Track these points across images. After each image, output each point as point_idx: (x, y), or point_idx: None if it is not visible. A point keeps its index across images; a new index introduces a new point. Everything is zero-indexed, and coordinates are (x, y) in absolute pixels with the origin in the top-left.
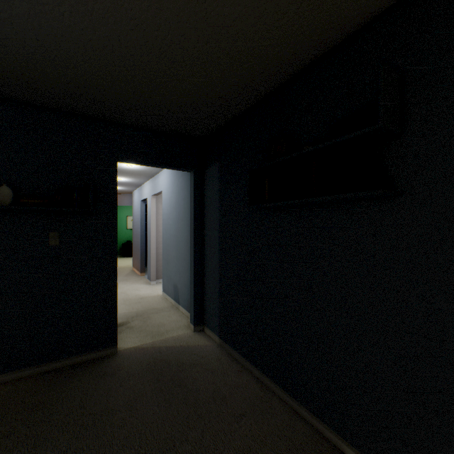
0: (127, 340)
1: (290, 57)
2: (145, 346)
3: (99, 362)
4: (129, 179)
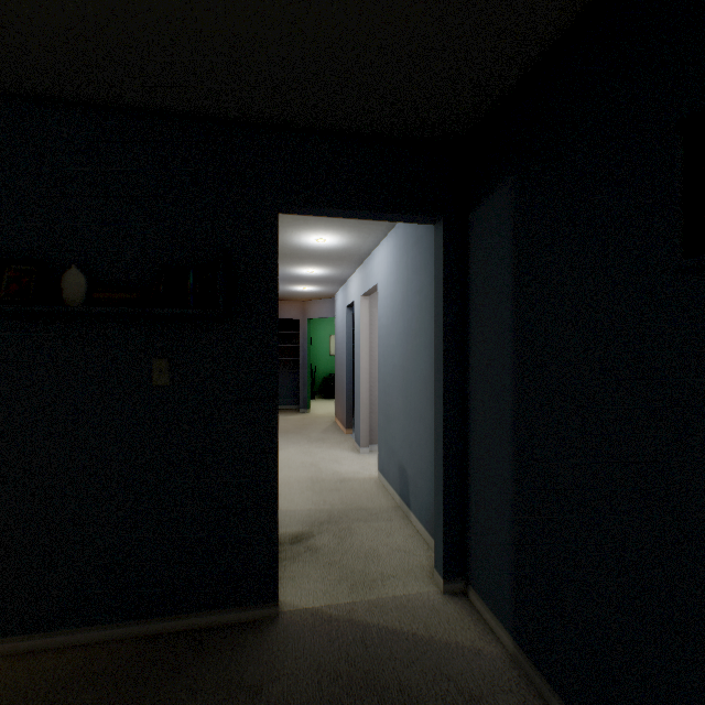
0: (301, 583)
1: None
2: (334, 613)
3: (238, 639)
4: (325, 271)
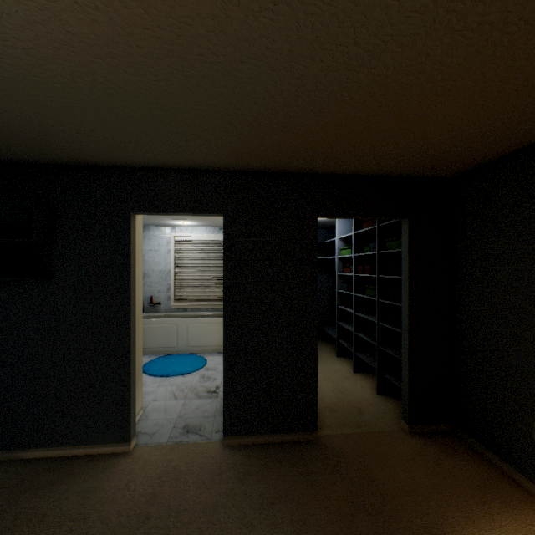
0: None
1: None
2: None
3: None
4: None
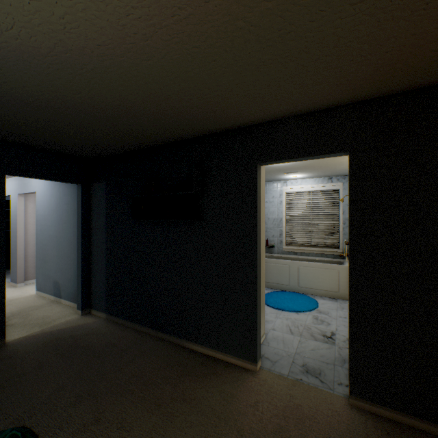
0: (12, 334)
1: (157, 139)
2: (36, 334)
3: None
4: None
